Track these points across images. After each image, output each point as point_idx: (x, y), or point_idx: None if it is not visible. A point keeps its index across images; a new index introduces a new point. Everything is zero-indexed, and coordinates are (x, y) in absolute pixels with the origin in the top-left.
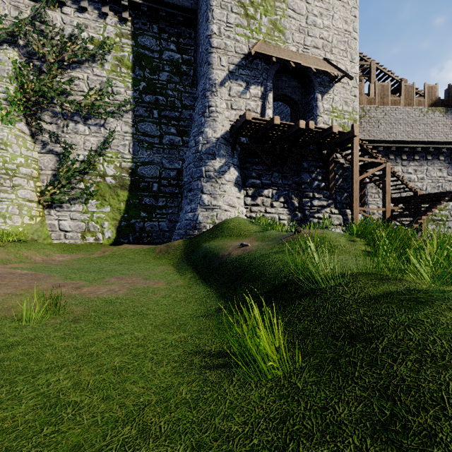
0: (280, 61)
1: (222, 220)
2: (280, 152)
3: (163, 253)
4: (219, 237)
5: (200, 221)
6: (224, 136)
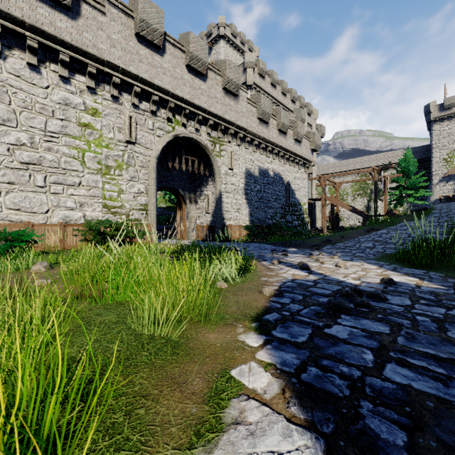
0: None
1: None
2: None
3: None
4: None
5: None
6: (436, 199)
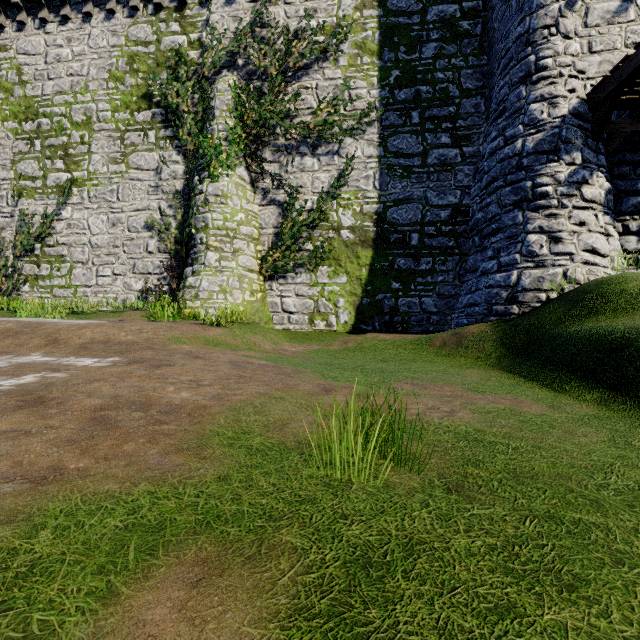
0: None
1: (589, 281)
2: None
3: (453, 347)
4: (604, 313)
5: (525, 287)
6: (576, 111)
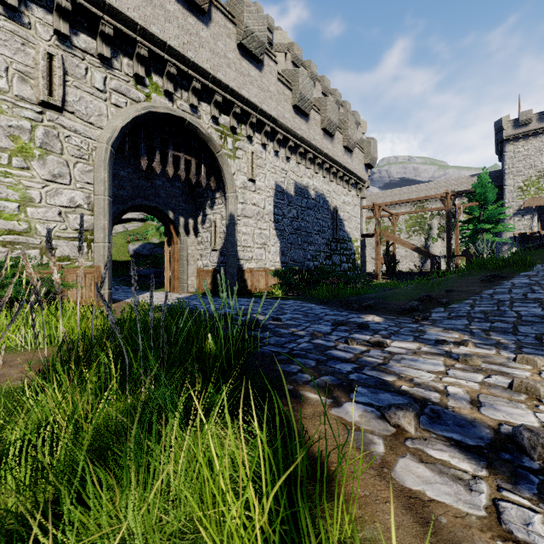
0: (539, 204)
1: None
2: (540, 239)
3: None
4: None
5: None
6: (510, 237)
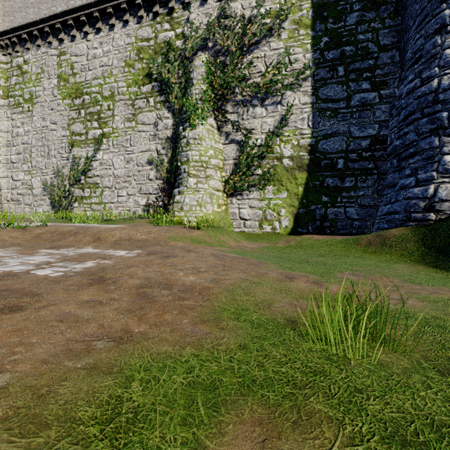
0: None
1: None
2: None
3: (378, 246)
4: None
5: (442, 198)
6: None
